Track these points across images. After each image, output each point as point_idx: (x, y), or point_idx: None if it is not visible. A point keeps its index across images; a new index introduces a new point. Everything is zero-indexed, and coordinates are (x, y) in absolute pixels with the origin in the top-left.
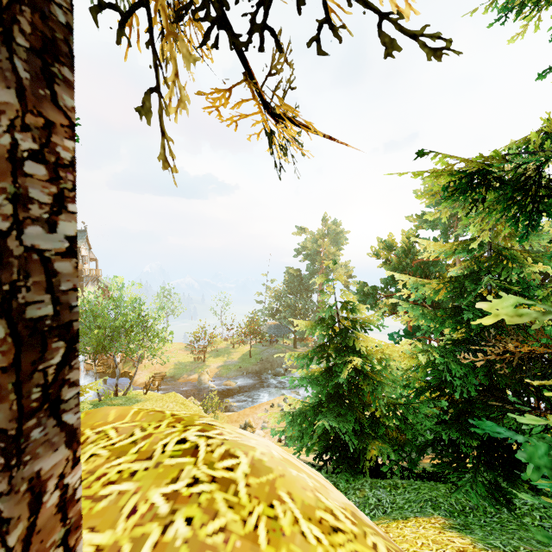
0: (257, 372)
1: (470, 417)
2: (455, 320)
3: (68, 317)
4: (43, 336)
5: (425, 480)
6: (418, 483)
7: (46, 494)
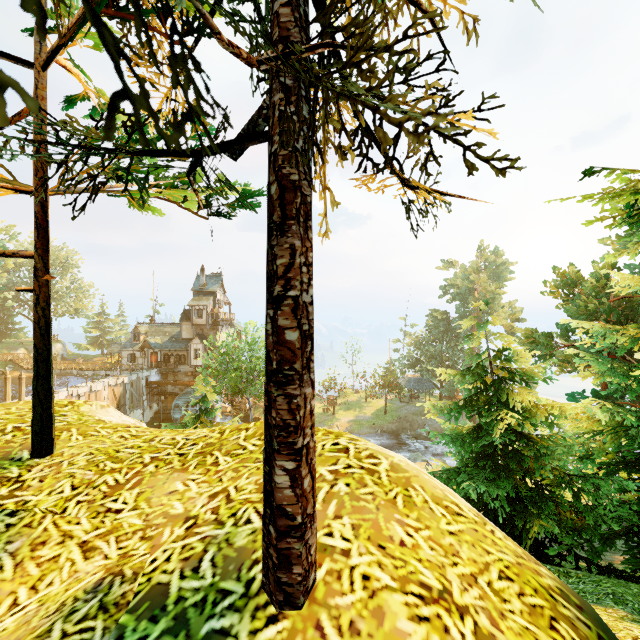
0: (393, 431)
1: None
2: None
3: (311, 331)
4: (306, 338)
5: (612, 577)
6: (600, 577)
7: (307, 404)
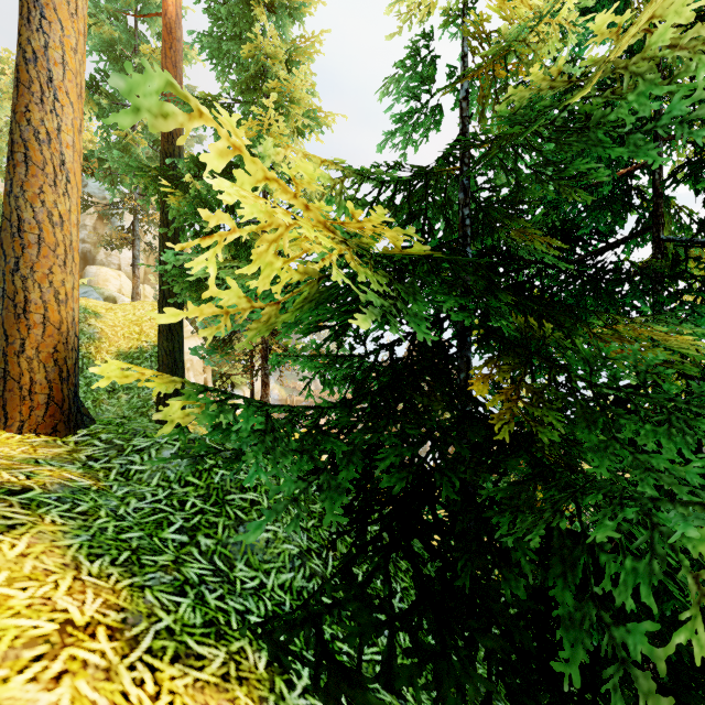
0: None
1: None
2: None
3: None
4: None
5: None
6: None
7: None
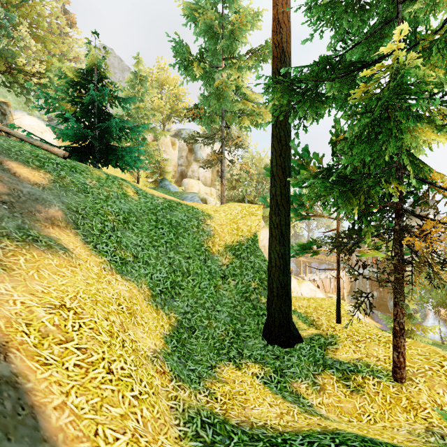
0: None
1: None
2: None
3: (404, 328)
4: (401, 329)
5: None
6: None
7: (402, 343)
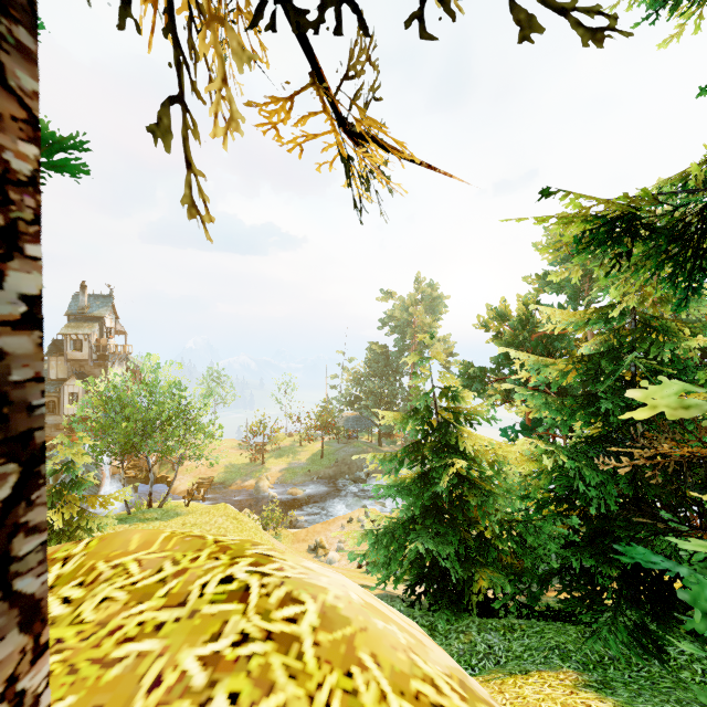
0: (331, 477)
1: (608, 538)
2: (589, 411)
3: (25, 424)
4: None
5: (550, 621)
6: (541, 624)
7: None
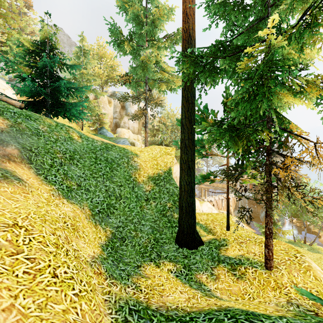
0: None
1: None
2: None
3: (272, 232)
4: (270, 233)
5: None
6: None
7: (271, 242)
